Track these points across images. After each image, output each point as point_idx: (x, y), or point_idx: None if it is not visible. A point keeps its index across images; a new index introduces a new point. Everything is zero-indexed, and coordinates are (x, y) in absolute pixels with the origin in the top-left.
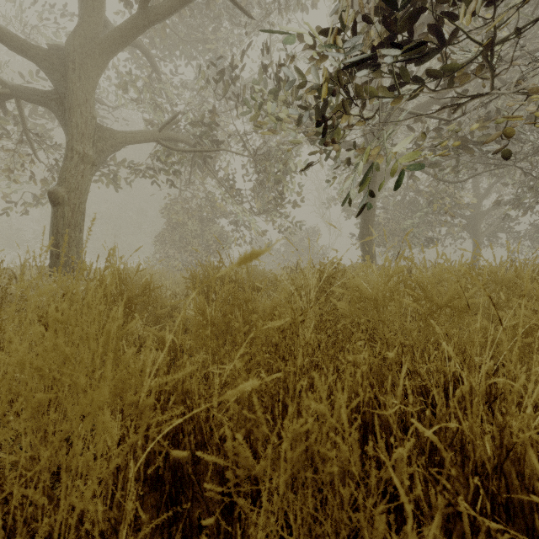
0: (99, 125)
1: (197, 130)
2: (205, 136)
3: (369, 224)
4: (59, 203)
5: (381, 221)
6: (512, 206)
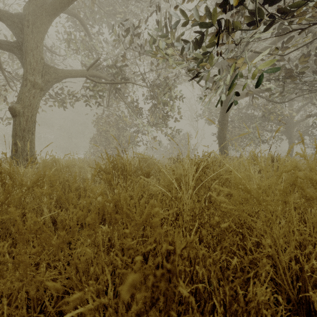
0: (46, 64)
1: (114, 71)
2: (119, 74)
3: (224, 130)
4: (16, 115)
5: (230, 128)
6: (316, 118)
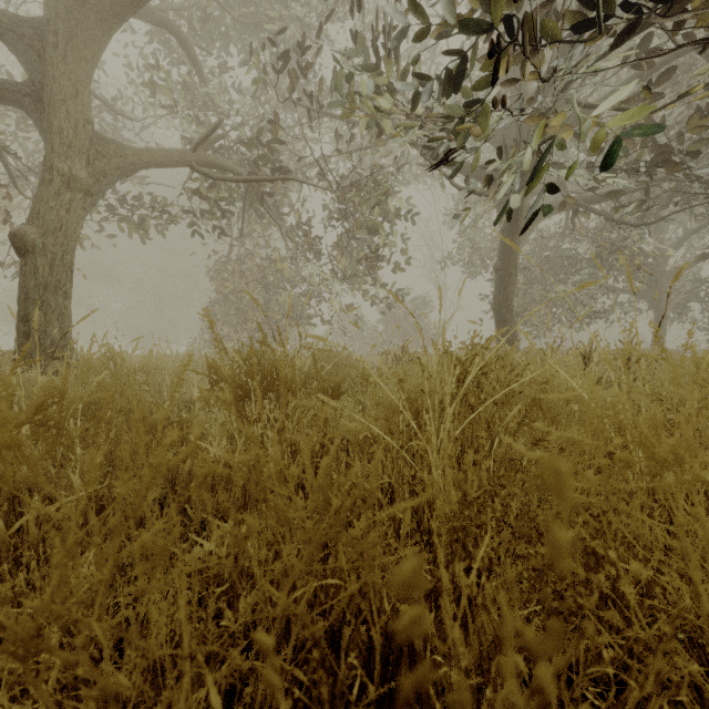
0: (99, 133)
1: (256, 153)
2: (267, 159)
3: (508, 288)
4: (27, 251)
5: (521, 285)
6: None
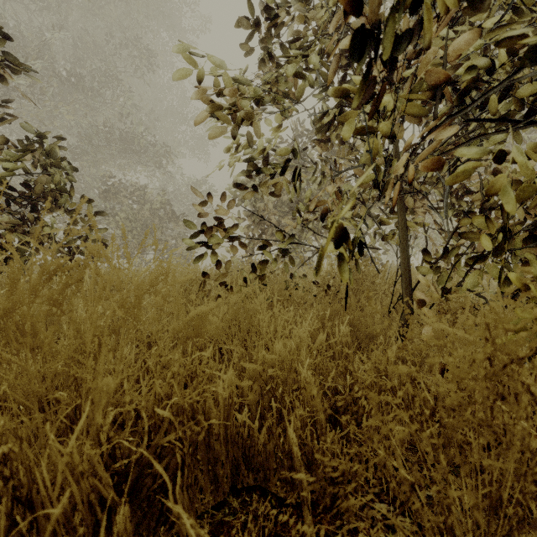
0: None
1: None
2: None
3: None
4: None
5: None
6: None
